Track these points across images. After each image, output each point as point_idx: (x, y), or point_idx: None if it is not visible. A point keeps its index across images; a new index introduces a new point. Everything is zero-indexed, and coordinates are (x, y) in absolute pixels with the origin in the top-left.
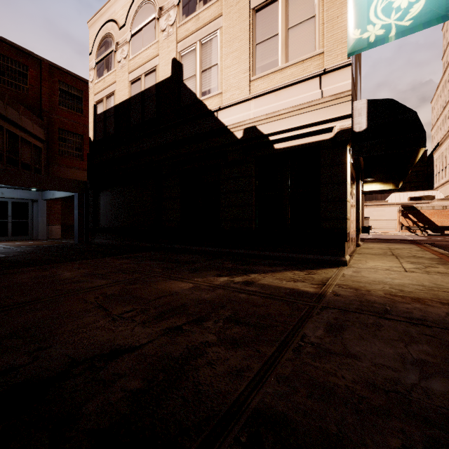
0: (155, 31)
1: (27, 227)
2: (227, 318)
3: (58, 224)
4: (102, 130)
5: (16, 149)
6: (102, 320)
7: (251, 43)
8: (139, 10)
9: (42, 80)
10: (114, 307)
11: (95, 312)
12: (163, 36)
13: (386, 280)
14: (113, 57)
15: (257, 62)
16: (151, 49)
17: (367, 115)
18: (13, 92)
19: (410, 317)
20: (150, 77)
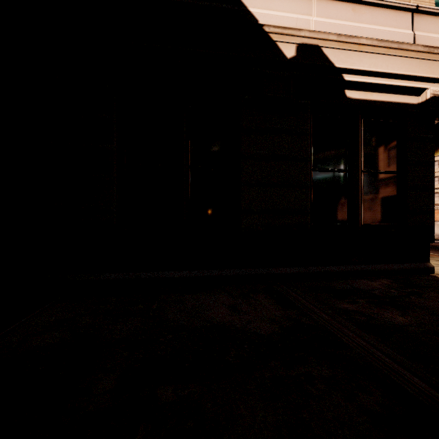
0: None
1: None
2: None
3: None
4: None
5: None
6: None
7: None
8: None
9: None
10: None
11: None
12: None
13: None
14: None
15: None
16: None
17: None
18: None
19: None
20: None
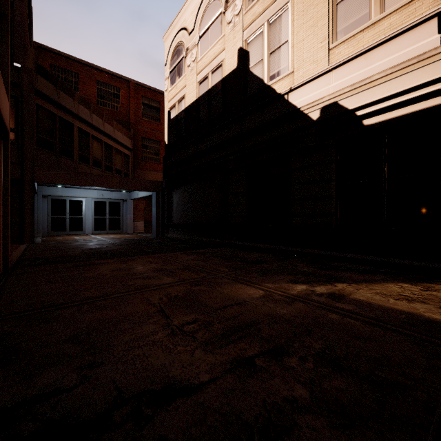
0: (221, 26)
1: (119, 223)
2: (319, 354)
3: (141, 220)
4: (175, 133)
5: (111, 157)
6: (161, 332)
7: (330, 3)
8: (207, 10)
9: (130, 98)
10: (176, 314)
11: (156, 319)
12: (229, 29)
13: None
14: (183, 63)
15: (338, 25)
16: (217, 45)
17: None
18: (110, 111)
19: None
20: (216, 73)
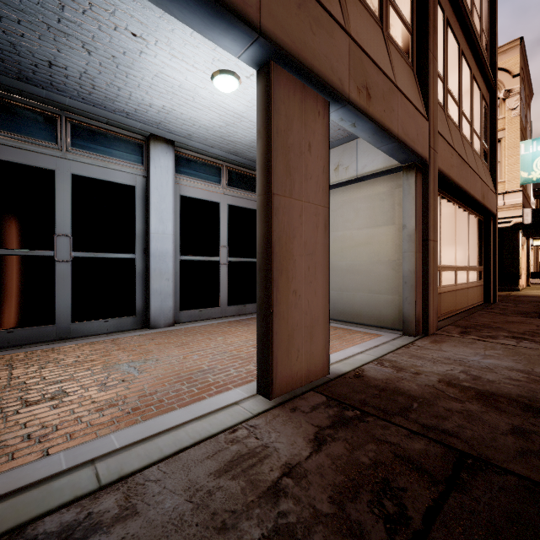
0: None
1: None
2: None
3: None
4: None
5: None
6: None
7: None
8: None
9: None
10: None
11: None
12: None
13: (539, 294)
14: None
15: None
16: None
17: (531, 216)
18: None
19: None
20: None
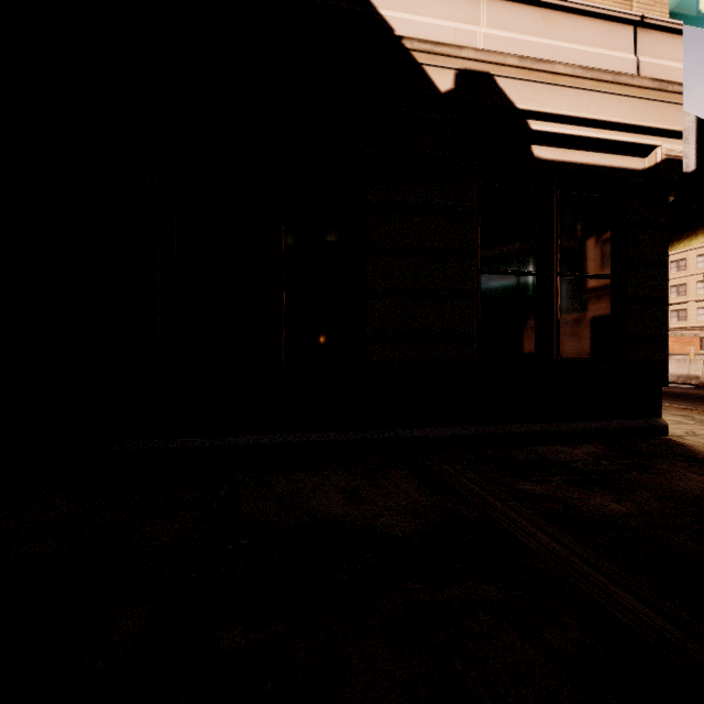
0: None
1: None
2: None
3: None
4: None
5: None
6: None
7: None
8: None
9: None
10: None
11: None
12: None
13: None
14: None
15: None
16: None
17: (696, 145)
18: None
19: None
20: None
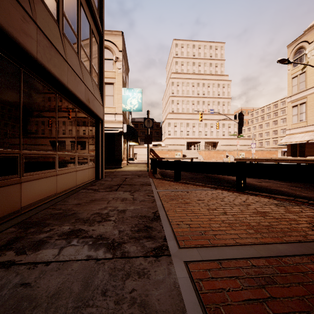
0: None
1: None
2: None
3: None
4: None
5: None
6: None
7: None
8: None
9: None
10: None
11: None
12: None
13: (129, 169)
14: None
15: None
16: None
17: (126, 128)
18: None
19: (129, 171)
20: None
